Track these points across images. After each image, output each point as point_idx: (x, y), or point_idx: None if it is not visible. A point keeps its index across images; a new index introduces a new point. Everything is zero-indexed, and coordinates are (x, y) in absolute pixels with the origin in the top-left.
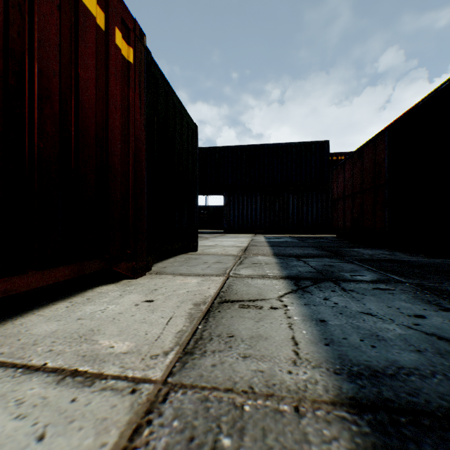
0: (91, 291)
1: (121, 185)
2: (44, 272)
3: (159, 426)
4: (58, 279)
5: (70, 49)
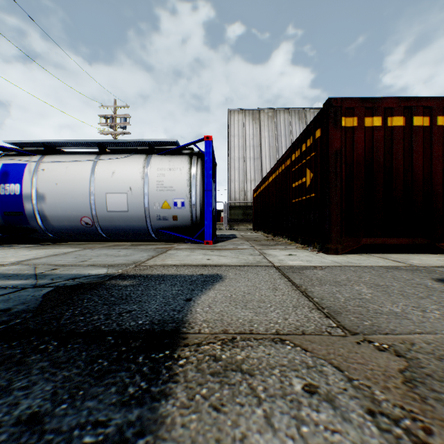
0: (420, 254)
1: (442, 199)
2: (395, 239)
3: (409, 267)
4: (400, 242)
5: (407, 150)
